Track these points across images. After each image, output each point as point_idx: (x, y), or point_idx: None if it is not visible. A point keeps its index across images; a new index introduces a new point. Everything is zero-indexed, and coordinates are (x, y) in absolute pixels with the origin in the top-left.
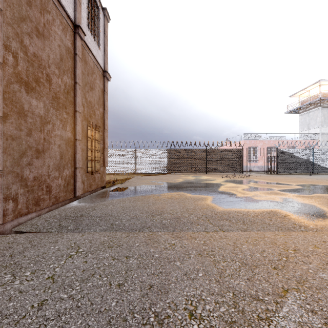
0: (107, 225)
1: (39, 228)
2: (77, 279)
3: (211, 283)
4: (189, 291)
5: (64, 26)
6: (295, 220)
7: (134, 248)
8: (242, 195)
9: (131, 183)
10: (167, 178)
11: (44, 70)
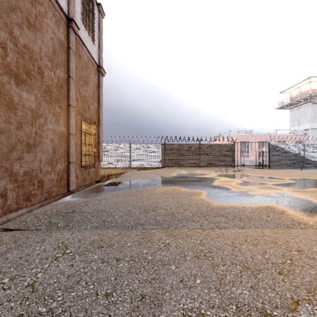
0: (99, 222)
1: (27, 225)
2: (60, 287)
3: (211, 293)
4: (186, 303)
5: (57, 19)
6: (293, 216)
7: (126, 248)
8: (236, 189)
9: (126, 177)
10: (162, 172)
11: (35, 62)
